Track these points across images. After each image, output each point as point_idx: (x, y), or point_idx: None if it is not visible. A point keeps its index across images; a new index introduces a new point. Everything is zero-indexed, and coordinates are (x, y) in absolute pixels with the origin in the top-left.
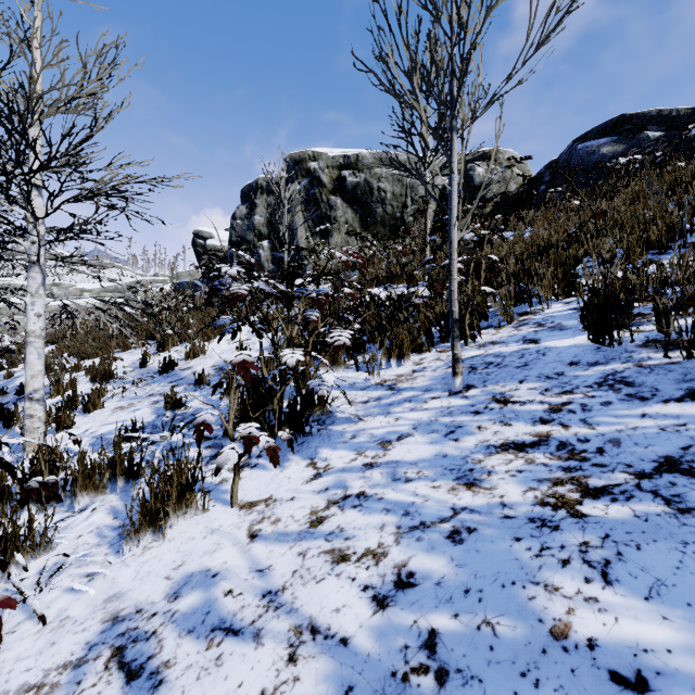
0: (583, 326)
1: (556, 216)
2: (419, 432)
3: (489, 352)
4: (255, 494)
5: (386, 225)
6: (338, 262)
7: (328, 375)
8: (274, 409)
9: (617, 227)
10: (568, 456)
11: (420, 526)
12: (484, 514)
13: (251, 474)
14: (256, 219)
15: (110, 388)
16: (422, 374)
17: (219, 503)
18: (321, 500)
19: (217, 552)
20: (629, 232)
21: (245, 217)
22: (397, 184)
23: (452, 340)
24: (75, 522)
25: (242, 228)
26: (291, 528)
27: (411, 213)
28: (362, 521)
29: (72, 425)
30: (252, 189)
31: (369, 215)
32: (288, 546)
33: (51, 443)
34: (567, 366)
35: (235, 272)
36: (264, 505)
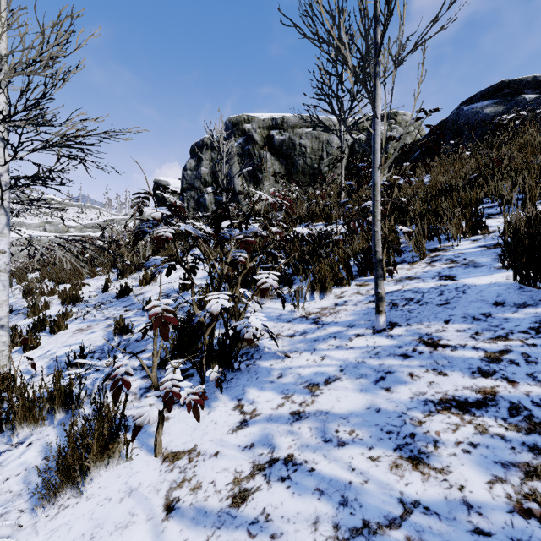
0: (503, 265)
1: (451, 164)
2: (347, 376)
3: (407, 287)
4: (180, 441)
5: (306, 174)
6: (267, 204)
7: (257, 305)
8: (204, 344)
9: (511, 172)
10: (528, 427)
11: (364, 529)
12: (446, 519)
13: (179, 413)
14: (202, 170)
15: (75, 310)
16: (344, 308)
17: (144, 449)
18: (246, 461)
19: (129, 528)
20: (522, 177)
21: (194, 169)
22: (315, 140)
23: (375, 279)
24: (9, 459)
25: (191, 177)
26: (211, 503)
27: (326, 164)
28: (291, 507)
29: (37, 345)
30: (199, 146)
31: (292, 166)
32: (204, 536)
33: (16, 363)
34: (492, 306)
35: (159, 214)
36: (187, 459)
